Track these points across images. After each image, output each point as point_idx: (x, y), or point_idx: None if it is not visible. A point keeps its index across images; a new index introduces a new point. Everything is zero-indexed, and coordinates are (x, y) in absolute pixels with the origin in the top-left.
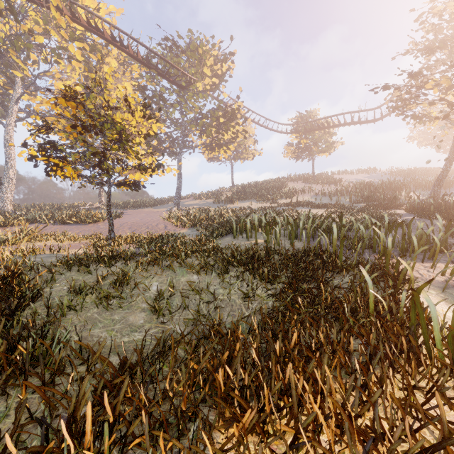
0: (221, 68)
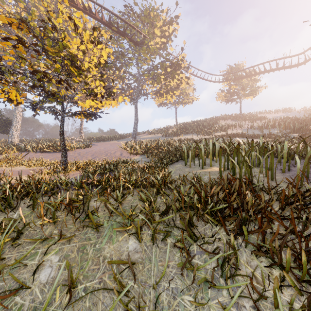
0: (168, 30)
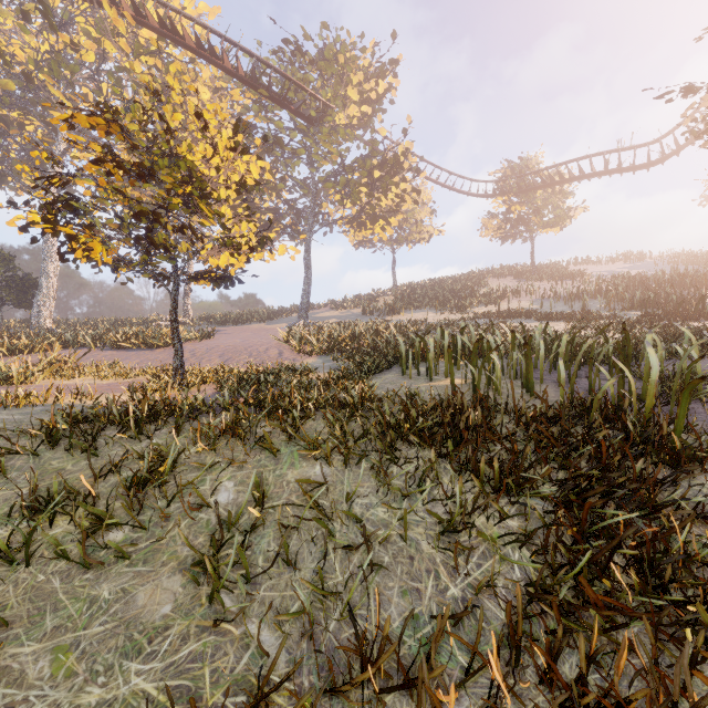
0: (376, 88)
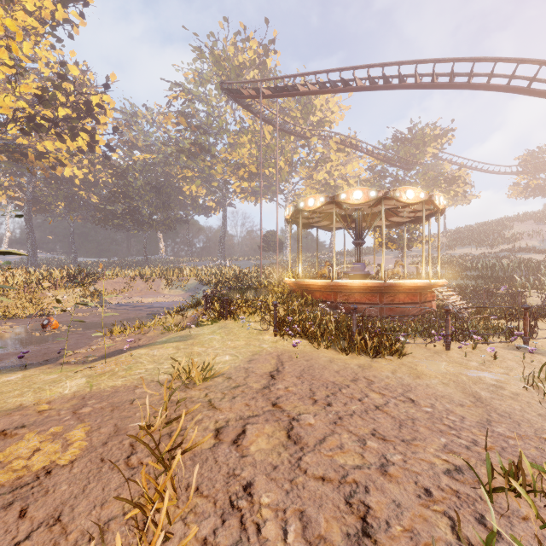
0: (441, 141)
